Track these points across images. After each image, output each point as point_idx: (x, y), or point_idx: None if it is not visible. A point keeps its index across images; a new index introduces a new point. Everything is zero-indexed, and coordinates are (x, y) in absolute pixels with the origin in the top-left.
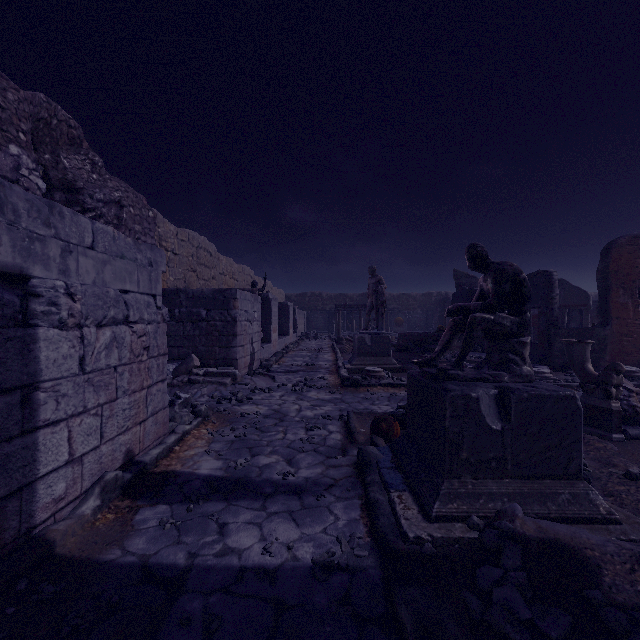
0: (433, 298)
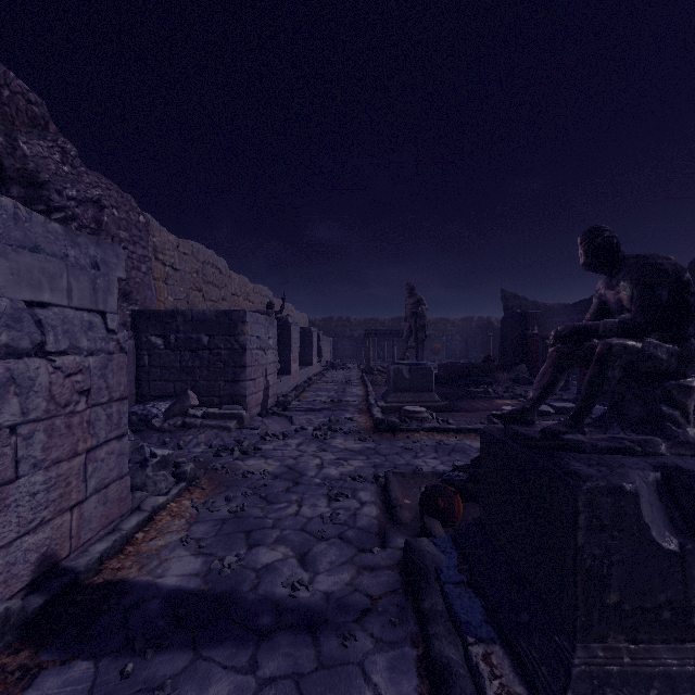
0: (474, 323)
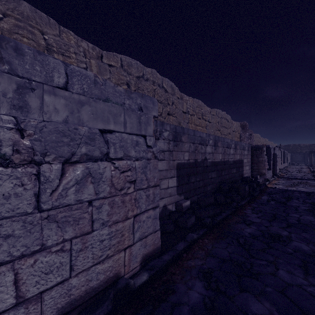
0: None
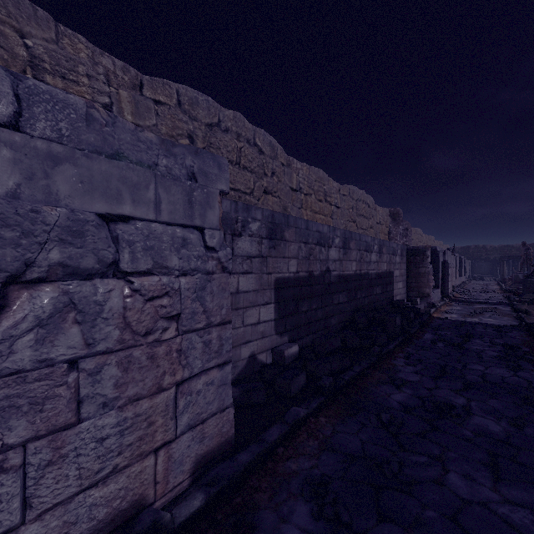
0: None
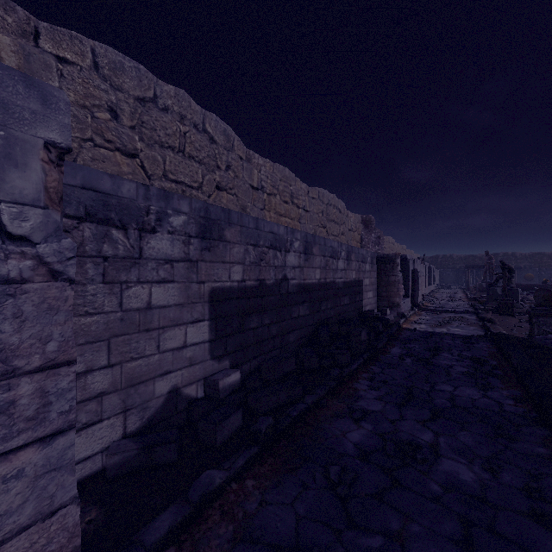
0: None
